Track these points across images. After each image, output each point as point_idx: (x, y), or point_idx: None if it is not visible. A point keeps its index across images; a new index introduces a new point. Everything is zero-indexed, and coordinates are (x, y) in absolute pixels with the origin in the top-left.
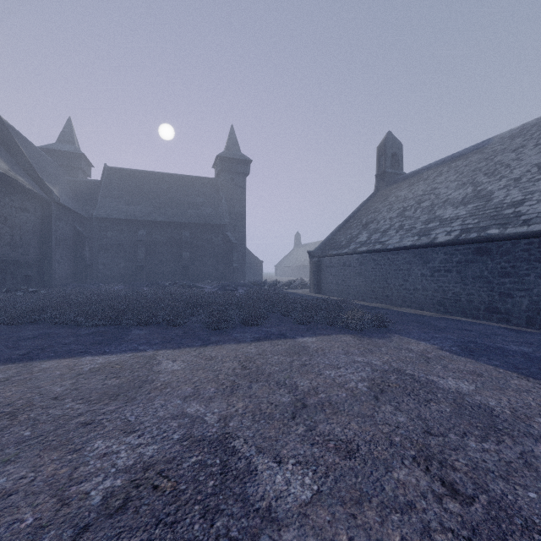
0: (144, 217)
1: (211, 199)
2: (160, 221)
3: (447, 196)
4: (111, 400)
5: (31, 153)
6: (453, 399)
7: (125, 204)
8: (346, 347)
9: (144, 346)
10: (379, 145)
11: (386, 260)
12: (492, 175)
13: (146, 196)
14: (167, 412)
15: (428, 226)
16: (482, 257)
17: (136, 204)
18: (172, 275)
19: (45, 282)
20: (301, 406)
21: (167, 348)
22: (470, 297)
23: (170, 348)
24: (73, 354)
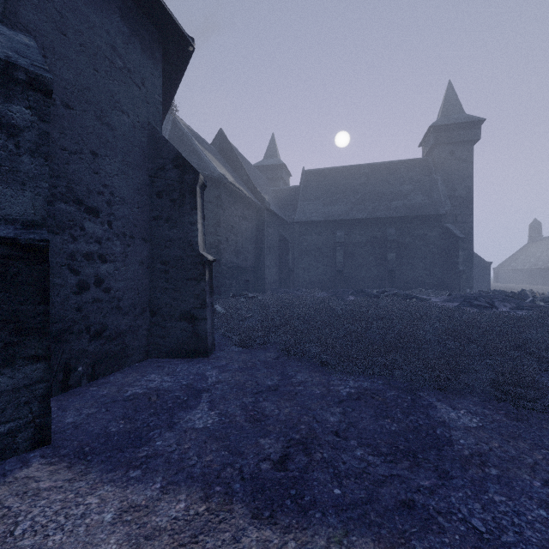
0: (343, 216)
1: (421, 185)
2: (359, 219)
3: None
4: None
5: (248, 168)
6: None
7: (322, 204)
8: None
9: None
10: None
11: None
12: None
13: (343, 193)
14: None
15: None
16: None
17: (333, 203)
18: (372, 280)
19: (258, 287)
20: None
21: None
22: None
23: None
24: (389, 514)
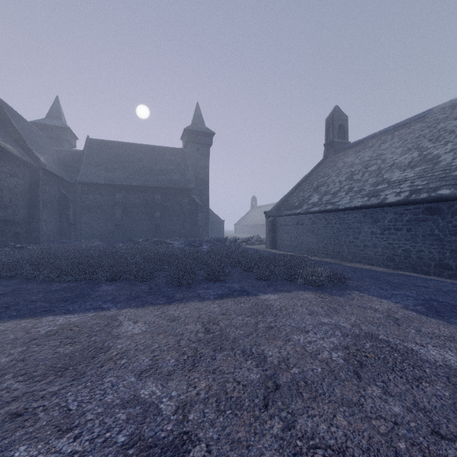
0: (121, 182)
1: (179, 167)
2: (135, 186)
3: (393, 161)
4: (56, 376)
5: (22, 126)
6: (446, 377)
7: (104, 170)
8: (309, 306)
9: (109, 303)
10: (327, 118)
11: (337, 219)
12: (437, 140)
13: (123, 164)
14: (117, 396)
15: (377, 187)
16: (432, 216)
17: (114, 170)
18: (145, 232)
19: (33, 239)
20: (273, 386)
21: (131, 306)
22: (420, 253)
23: (134, 306)
24: (35, 313)
